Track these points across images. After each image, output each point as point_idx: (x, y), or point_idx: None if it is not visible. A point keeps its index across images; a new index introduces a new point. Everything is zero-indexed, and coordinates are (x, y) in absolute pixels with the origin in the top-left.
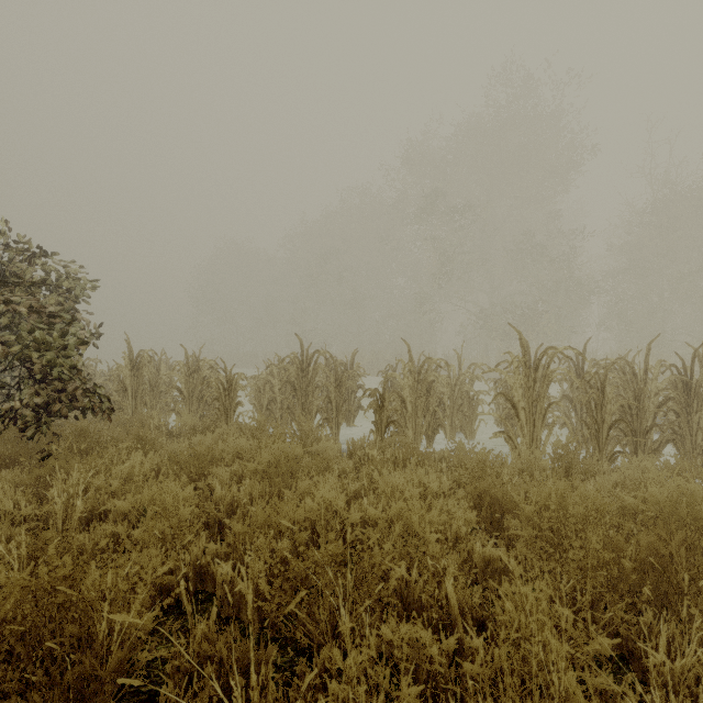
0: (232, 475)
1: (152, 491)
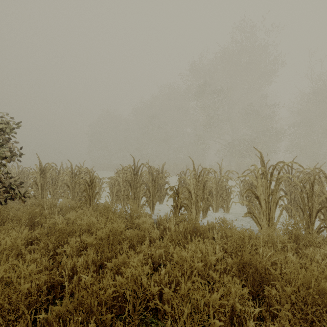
0: (80, 243)
1: (3, 269)
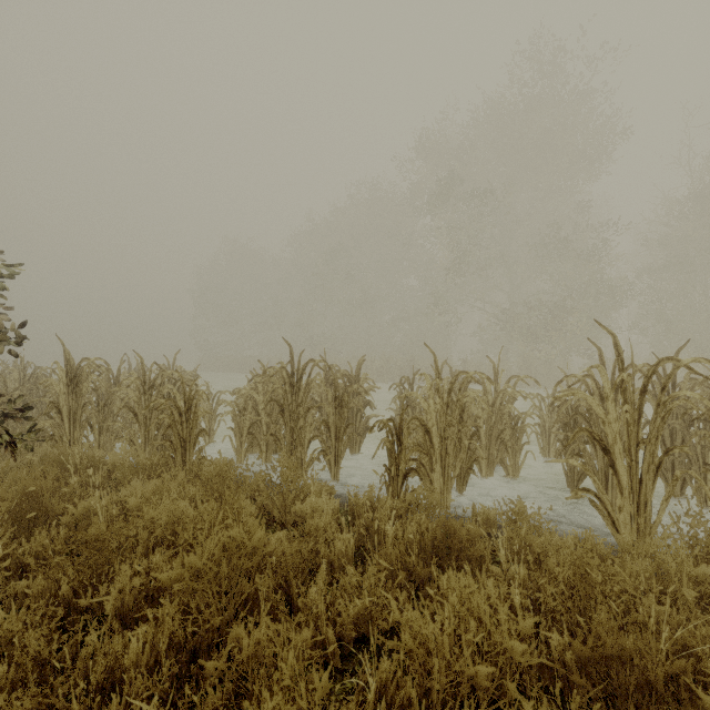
0: (144, 580)
1: None
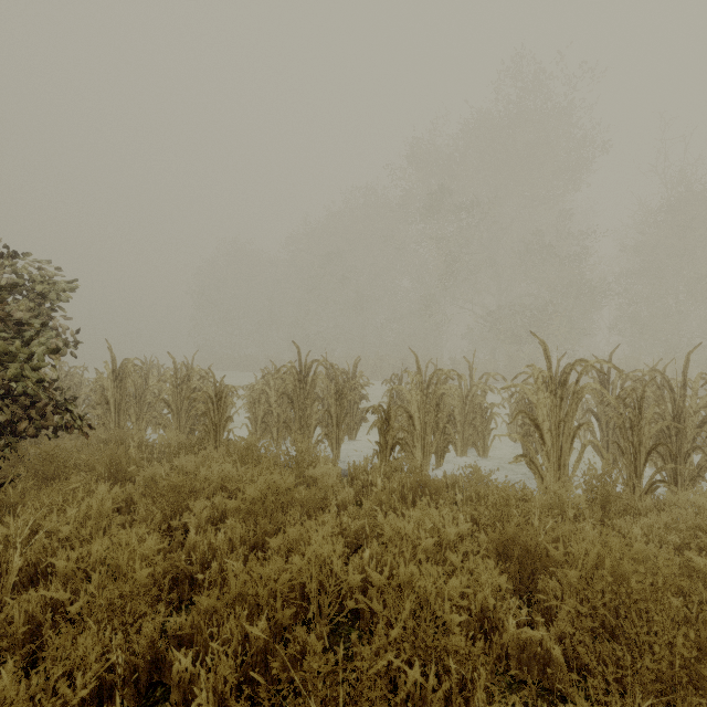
0: (212, 511)
1: (102, 546)
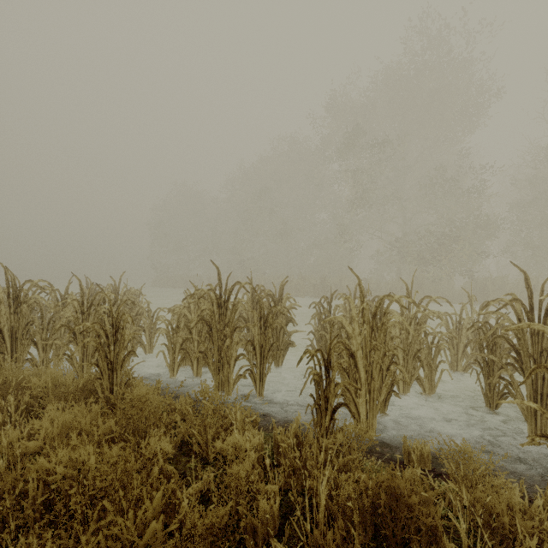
0: None
1: None
